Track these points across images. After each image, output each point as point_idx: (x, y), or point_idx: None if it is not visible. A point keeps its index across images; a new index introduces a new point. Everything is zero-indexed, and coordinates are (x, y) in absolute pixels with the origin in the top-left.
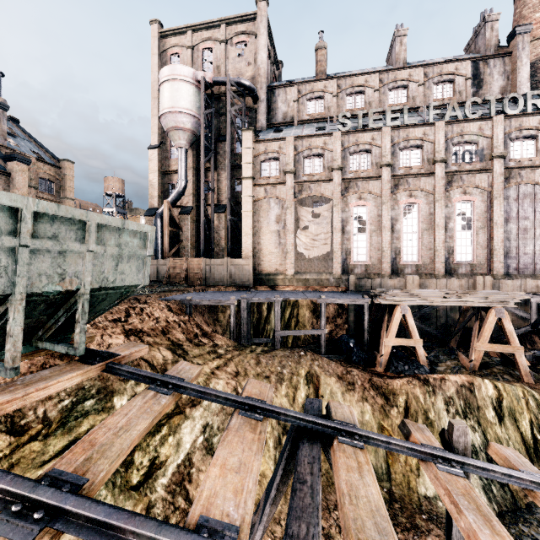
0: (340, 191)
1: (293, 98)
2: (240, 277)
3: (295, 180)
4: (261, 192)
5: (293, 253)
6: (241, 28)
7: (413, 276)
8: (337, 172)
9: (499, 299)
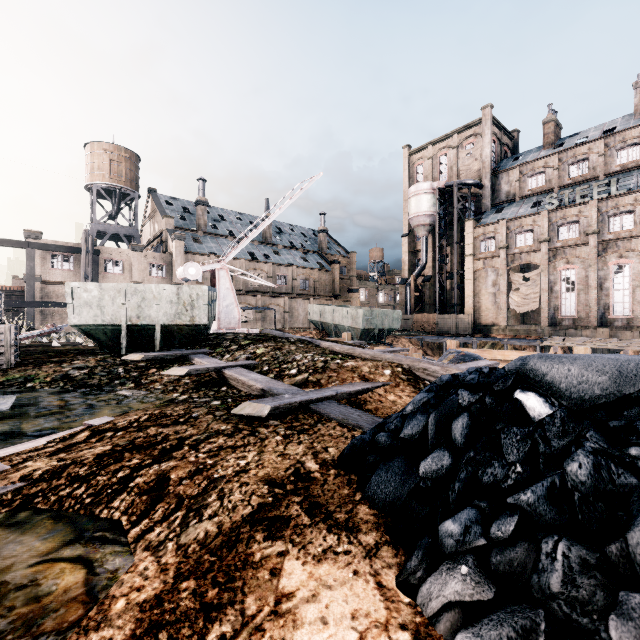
0: (547, 259)
1: (515, 178)
2: (462, 327)
3: (508, 252)
4: (480, 264)
5: (505, 309)
6: (469, 133)
7: (602, 328)
8: (545, 244)
9: (632, 344)
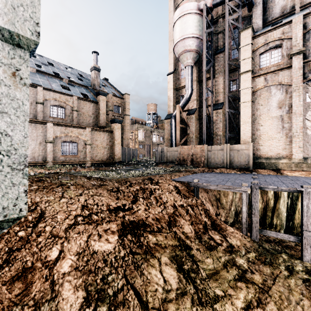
0: None
1: None
2: (238, 160)
3: (304, 60)
4: (260, 82)
5: (301, 136)
6: None
7: None
8: None
9: None
